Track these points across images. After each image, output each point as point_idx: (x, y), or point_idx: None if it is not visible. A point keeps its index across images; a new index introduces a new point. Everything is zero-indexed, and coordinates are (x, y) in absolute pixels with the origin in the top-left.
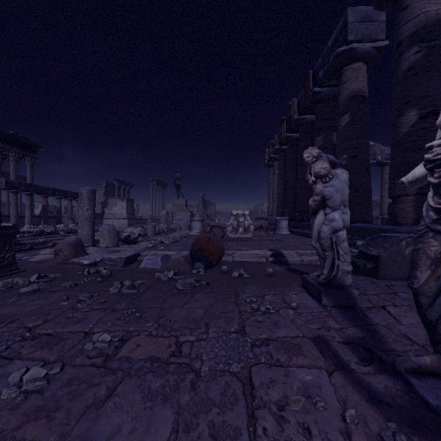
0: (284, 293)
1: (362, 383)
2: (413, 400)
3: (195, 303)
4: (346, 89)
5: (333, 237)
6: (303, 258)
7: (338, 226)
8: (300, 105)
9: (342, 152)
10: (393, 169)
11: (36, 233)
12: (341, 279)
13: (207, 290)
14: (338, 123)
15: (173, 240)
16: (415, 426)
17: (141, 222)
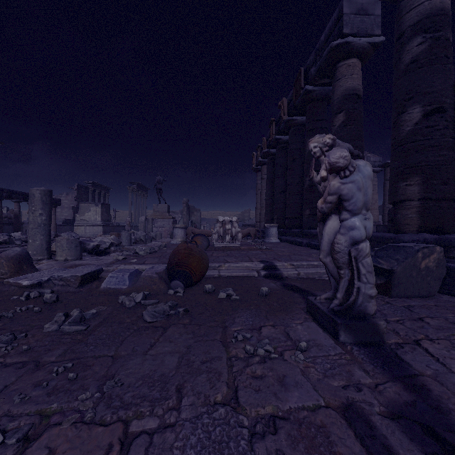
0: (286, 323)
1: None
2: None
3: (166, 345)
4: (340, 87)
5: (352, 250)
6: (299, 271)
7: (360, 236)
8: (290, 105)
9: None
10: (394, 172)
11: None
12: (362, 306)
13: (184, 321)
14: (332, 123)
15: (150, 250)
16: None
17: (118, 230)
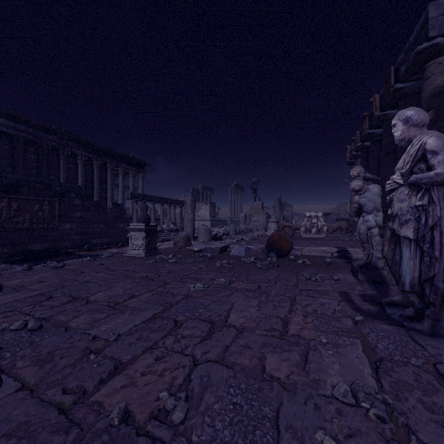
0: (333, 273)
1: (355, 306)
2: (379, 312)
3: (269, 273)
4: (429, 86)
5: (368, 233)
6: None
7: (371, 225)
8: (382, 101)
9: None
10: None
11: None
12: (374, 263)
13: (277, 269)
14: None
15: (252, 238)
16: (370, 316)
17: (221, 224)
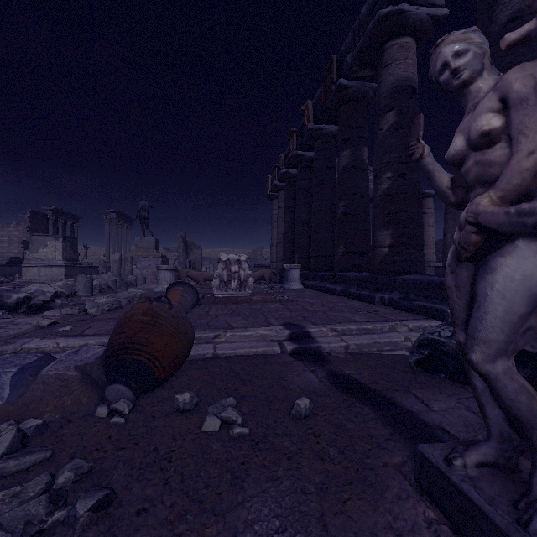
0: None
1: None
2: None
3: None
4: (390, 76)
5: None
6: (348, 342)
7: None
8: (317, 109)
9: (385, 168)
10: None
11: None
12: None
13: None
14: (378, 126)
15: (110, 305)
16: None
17: (90, 272)
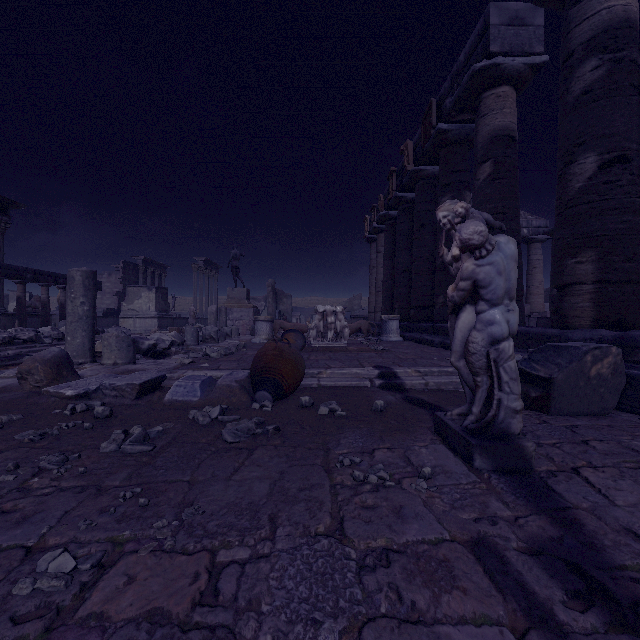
0: (406, 445)
1: None
2: None
3: (253, 470)
4: (486, 126)
5: (491, 351)
6: (428, 380)
7: (501, 333)
8: (417, 151)
9: None
10: (559, 244)
11: (3, 341)
12: (504, 423)
13: (275, 441)
14: (475, 176)
15: (226, 351)
16: None
17: (179, 323)
